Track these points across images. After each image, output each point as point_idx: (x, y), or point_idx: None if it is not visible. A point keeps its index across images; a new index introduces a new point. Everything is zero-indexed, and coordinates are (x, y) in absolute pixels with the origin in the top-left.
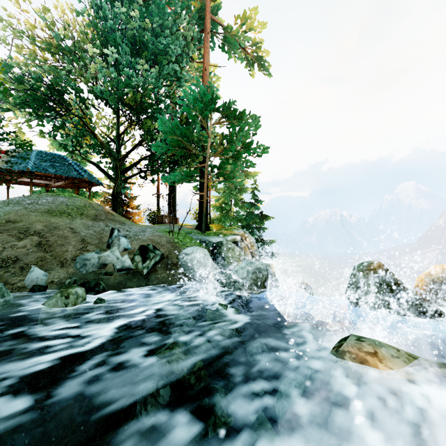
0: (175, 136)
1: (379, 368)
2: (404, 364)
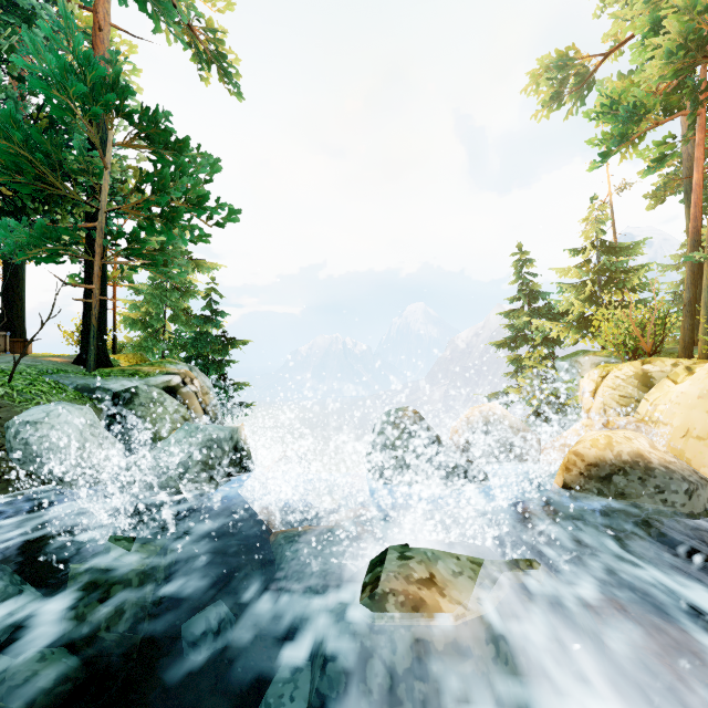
0: (5, 140)
1: (443, 611)
2: (471, 583)
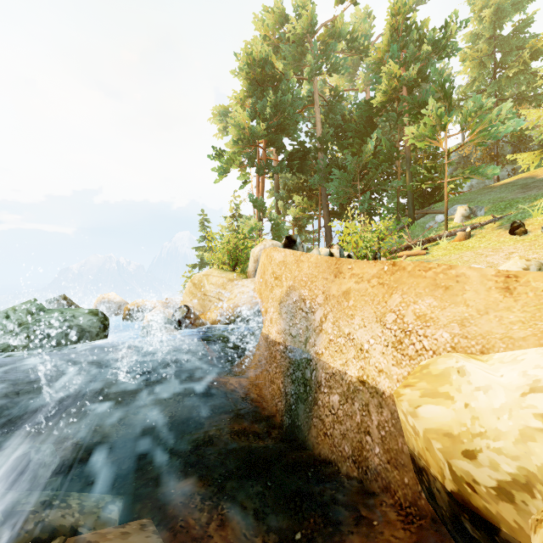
0: None
1: None
2: None
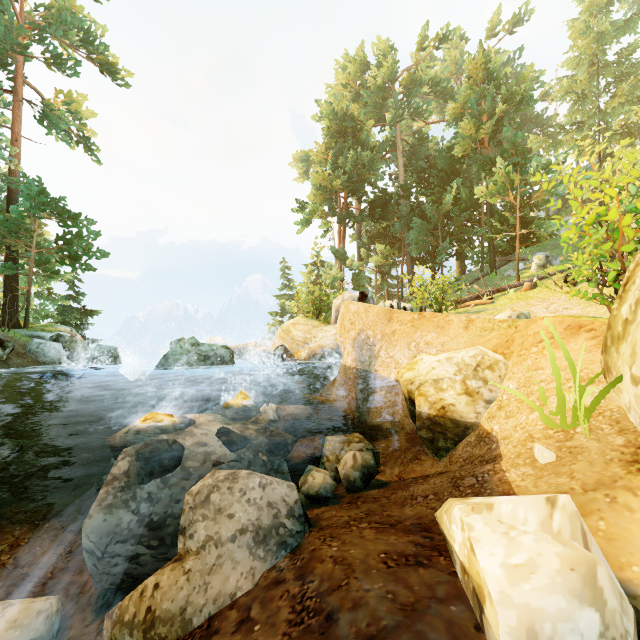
0: None
1: None
2: None
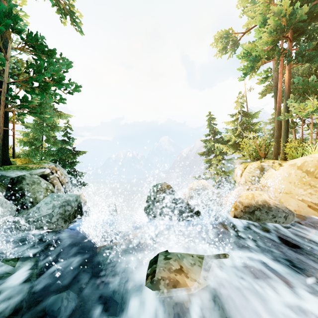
0: None
1: (188, 286)
2: (200, 268)
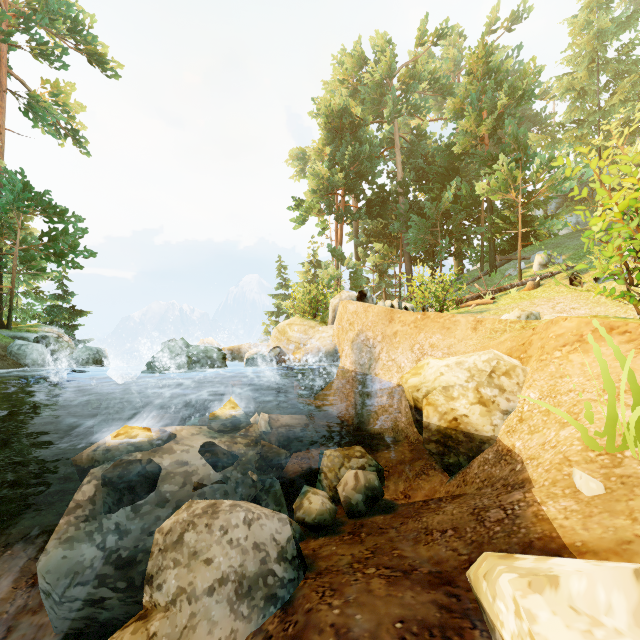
0: None
1: None
2: None
